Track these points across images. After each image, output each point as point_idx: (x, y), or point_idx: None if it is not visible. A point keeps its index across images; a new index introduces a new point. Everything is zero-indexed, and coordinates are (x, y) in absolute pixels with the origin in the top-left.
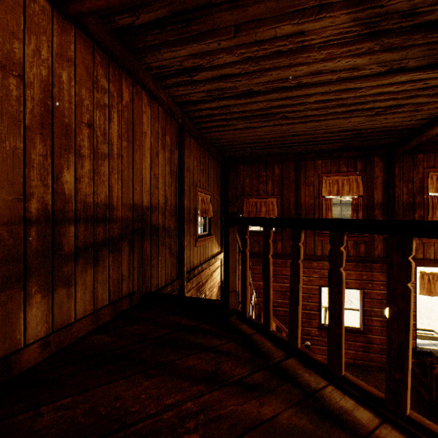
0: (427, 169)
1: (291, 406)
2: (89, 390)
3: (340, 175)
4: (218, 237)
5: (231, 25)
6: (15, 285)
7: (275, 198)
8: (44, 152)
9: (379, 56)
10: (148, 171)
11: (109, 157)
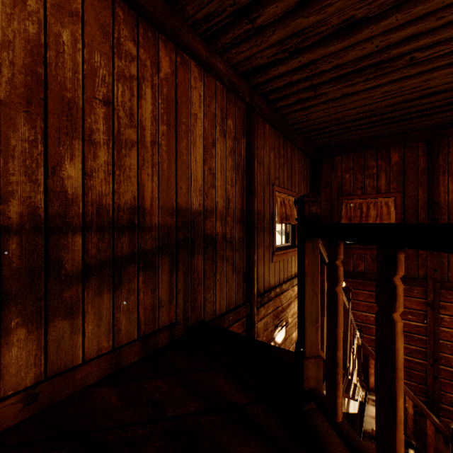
0: None
1: None
2: None
3: None
4: None
5: None
6: None
7: (391, 196)
8: (31, 136)
9: None
10: (199, 165)
11: (138, 146)
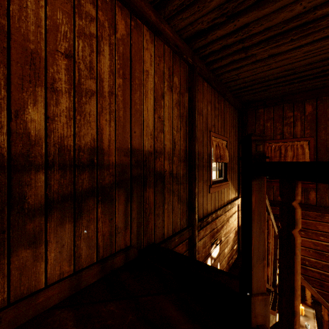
0: None
1: None
2: None
3: None
4: (235, 183)
5: None
6: None
7: (306, 140)
8: None
9: None
10: (150, 113)
11: (97, 95)
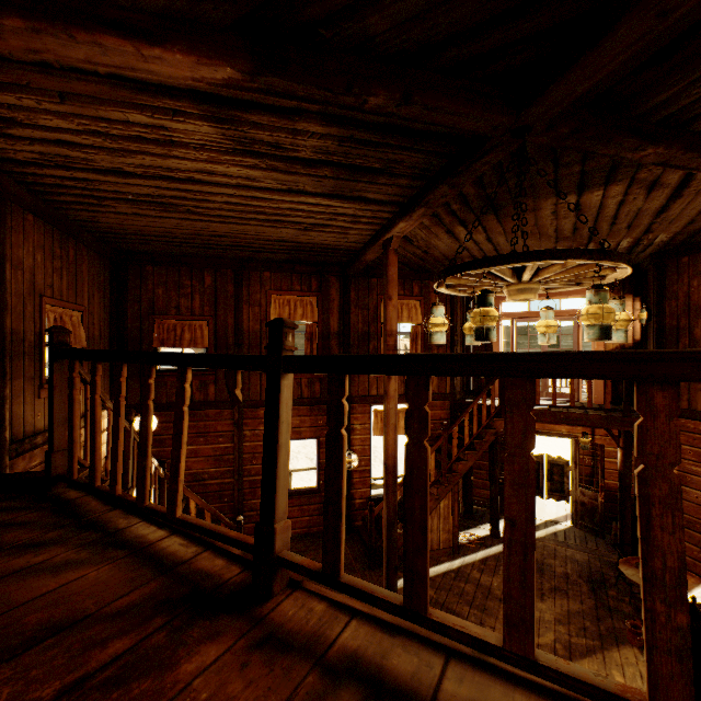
0: (380, 295)
1: (77, 548)
2: None
3: (293, 294)
4: (104, 382)
5: (52, 90)
6: None
7: (206, 320)
8: None
9: (272, 174)
10: None
11: None
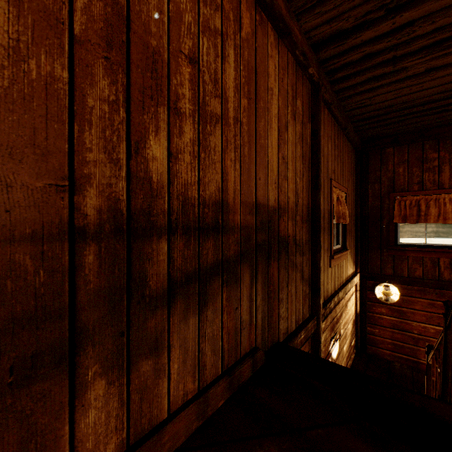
0: None
1: None
2: None
3: None
4: (352, 252)
5: None
6: (50, 370)
7: None
8: (111, 95)
9: None
10: (274, 151)
11: (221, 122)
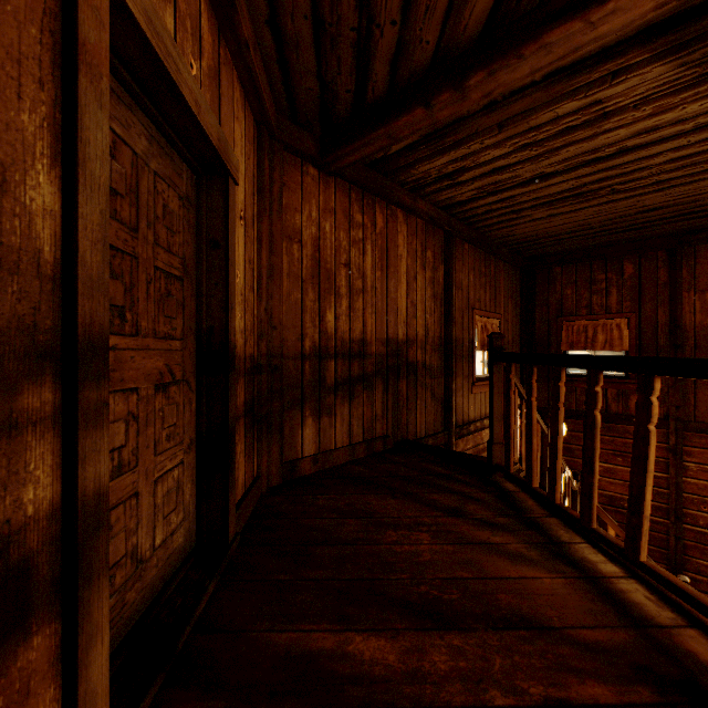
0: None
1: (525, 543)
2: (348, 494)
3: None
4: None
5: (492, 125)
6: (297, 407)
7: (624, 317)
8: (313, 298)
9: None
10: (403, 299)
11: (363, 292)
